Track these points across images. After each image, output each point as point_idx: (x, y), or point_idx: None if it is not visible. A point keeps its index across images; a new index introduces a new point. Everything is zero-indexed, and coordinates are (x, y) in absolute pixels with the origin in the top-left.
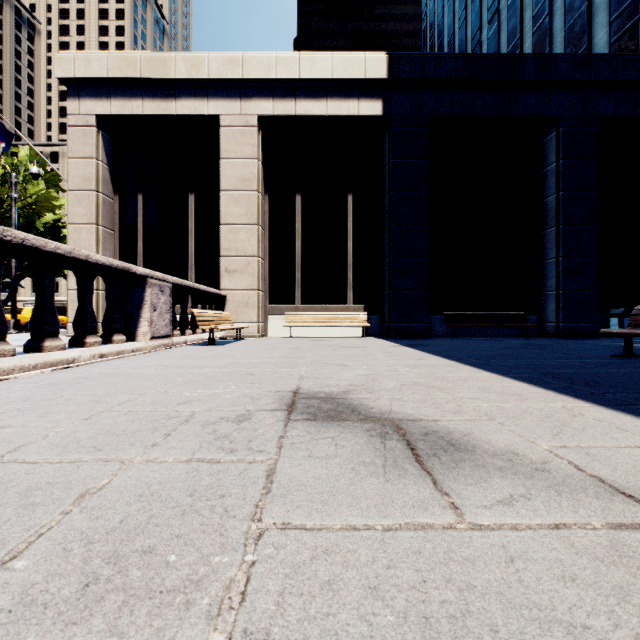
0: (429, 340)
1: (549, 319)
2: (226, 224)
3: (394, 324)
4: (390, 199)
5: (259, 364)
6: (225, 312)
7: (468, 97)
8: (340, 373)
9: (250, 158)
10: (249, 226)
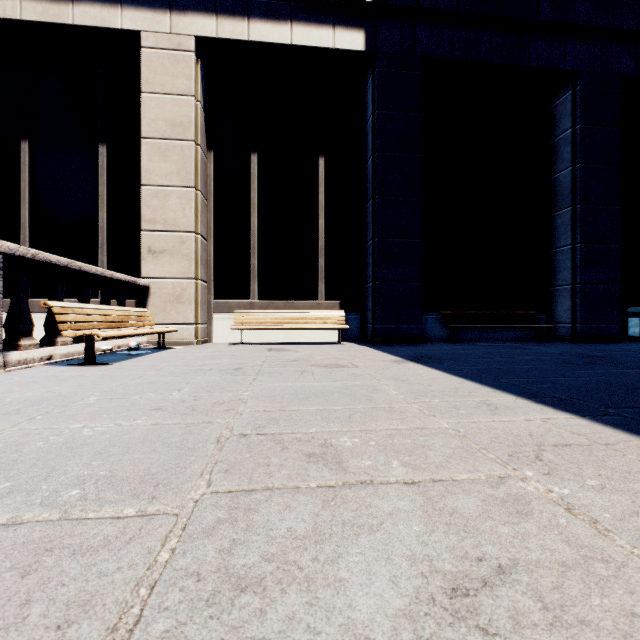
0: (431, 348)
1: (562, 319)
2: (149, 185)
3: (380, 326)
4: (374, 163)
5: (71, 457)
6: (140, 309)
7: (471, 38)
8: (330, 565)
9: (184, 95)
10: (183, 189)
